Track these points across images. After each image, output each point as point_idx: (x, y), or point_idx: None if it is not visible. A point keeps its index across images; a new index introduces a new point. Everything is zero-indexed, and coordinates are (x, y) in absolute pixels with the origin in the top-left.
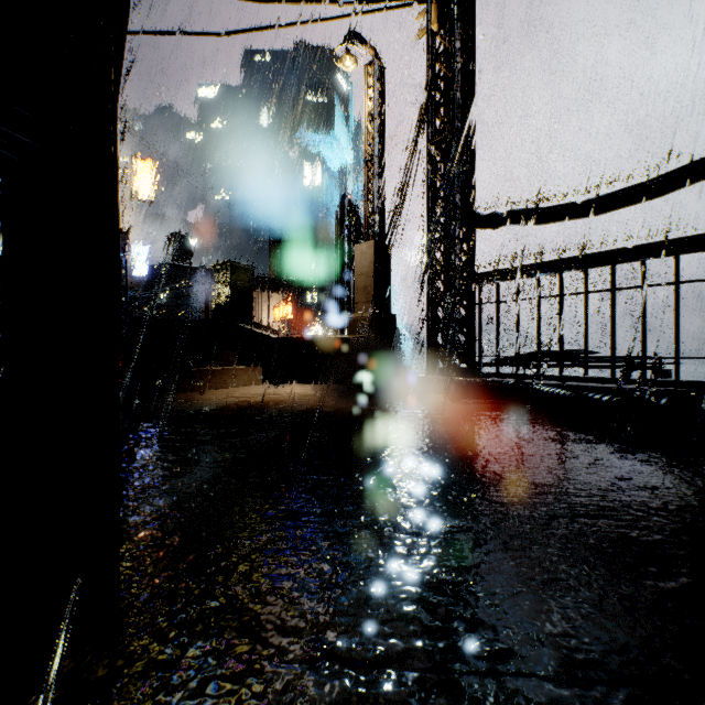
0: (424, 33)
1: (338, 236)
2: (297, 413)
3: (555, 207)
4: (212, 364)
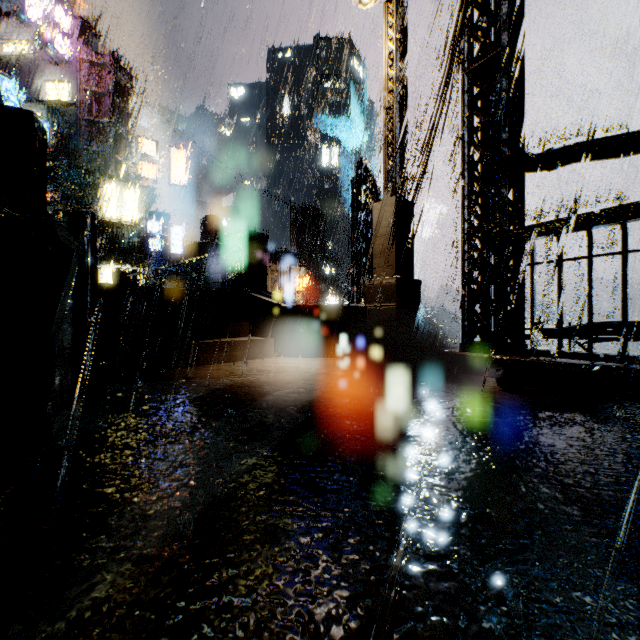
0: None
1: (354, 202)
2: (302, 406)
3: None
4: (222, 335)
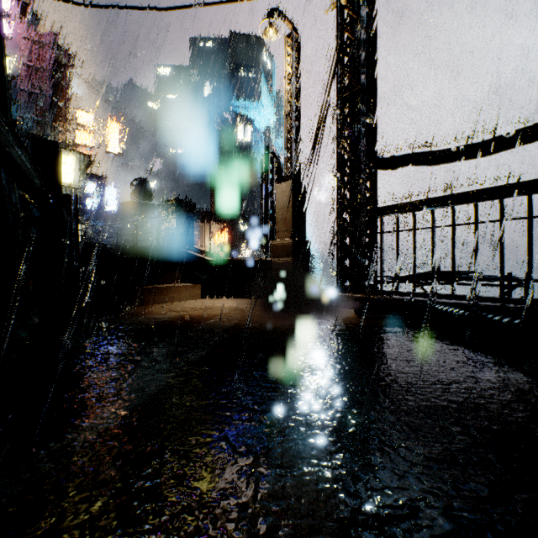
0: (334, 7)
1: (263, 178)
2: (226, 329)
3: (447, 150)
4: (160, 282)
